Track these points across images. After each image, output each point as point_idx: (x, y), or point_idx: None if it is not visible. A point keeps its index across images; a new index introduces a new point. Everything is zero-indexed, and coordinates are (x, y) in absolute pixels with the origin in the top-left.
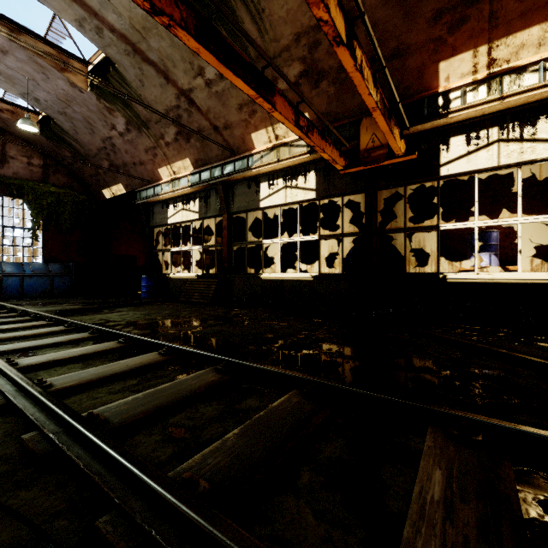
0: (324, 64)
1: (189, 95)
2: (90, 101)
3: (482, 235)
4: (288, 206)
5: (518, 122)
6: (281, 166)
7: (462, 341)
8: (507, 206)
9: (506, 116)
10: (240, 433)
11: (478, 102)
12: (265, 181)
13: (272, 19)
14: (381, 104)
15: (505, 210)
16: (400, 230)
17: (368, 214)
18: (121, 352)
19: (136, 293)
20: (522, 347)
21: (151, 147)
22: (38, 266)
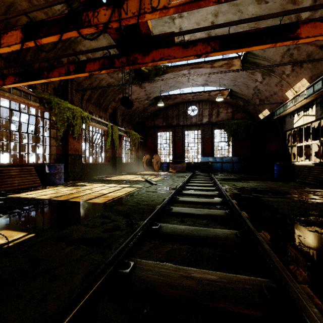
0: None
1: None
2: (243, 74)
3: None
4: None
5: None
6: None
7: None
8: None
9: None
10: (188, 227)
11: None
12: None
13: None
14: None
15: None
16: None
17: None
18: (214, 197)
19: None
20: None
21: (278, 82)
22: (228, 158)
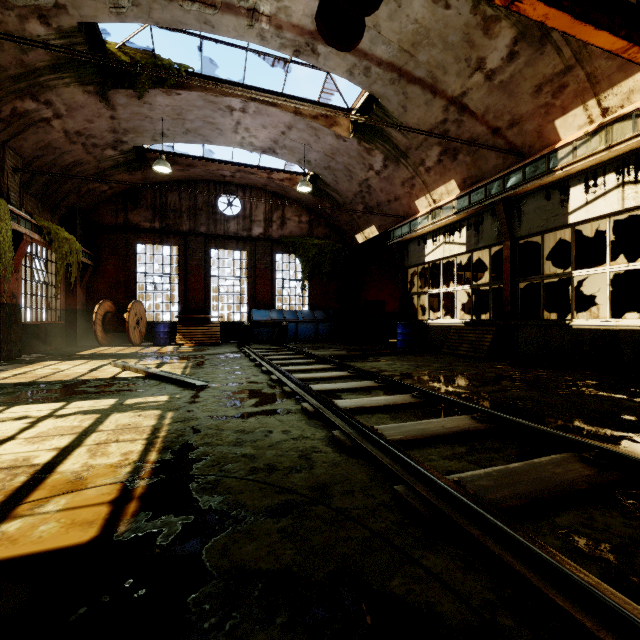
0: None
1: (461, 101)
2: (351, 148)
3: None
4: None
5: None
6: (613, 154)
7: None
8: None
9: None
10: None
11: None
12: (579, 183)
13: None
14: None
15: None
16: None
17: None
18: (419, 408)
19: (386, 341)
20: None
21: (408, 178)
22: (307, 313)
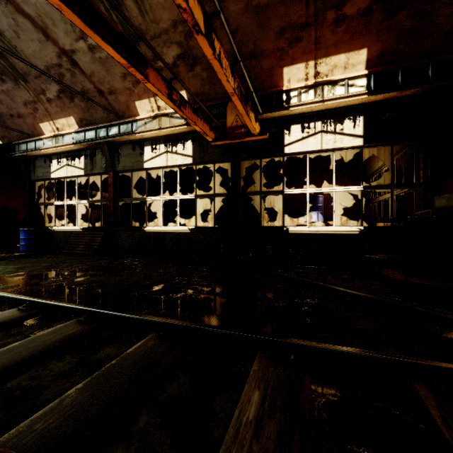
0: (198, 52)
1: (72, 56)
2: None
3: (313, 199)
4: (173, 169)
5: (333, 120)
6: (162, 133)
7: (296, 277)
8: (329, 179)
9: (326, 115)
10: (83, 387)
11: (308, 101)
12: (149, 145)
13: (152, 2)
14: (238, 91)
15: (328, 181)
16: (257, 193)
17: (234, 179)
18: None
19: (15, 246)
20: (333, 279)
21: (30, 101)
22: None
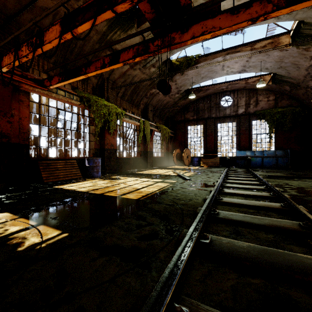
0: None
1: None
2: (292, 52)
3: None
4: None
5: None
6: None
7: None
8: None
9: None
10: (251, 246)
11: None
12: None
13: None
14: None
15: None
16: None
17: None
18: (267, 199)
19: None
20: None
21: None
22: (270, 152)
